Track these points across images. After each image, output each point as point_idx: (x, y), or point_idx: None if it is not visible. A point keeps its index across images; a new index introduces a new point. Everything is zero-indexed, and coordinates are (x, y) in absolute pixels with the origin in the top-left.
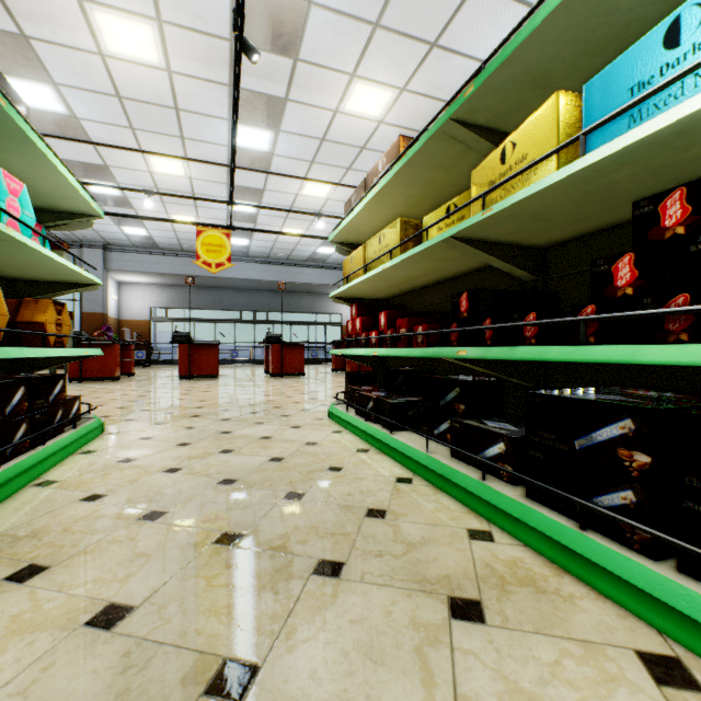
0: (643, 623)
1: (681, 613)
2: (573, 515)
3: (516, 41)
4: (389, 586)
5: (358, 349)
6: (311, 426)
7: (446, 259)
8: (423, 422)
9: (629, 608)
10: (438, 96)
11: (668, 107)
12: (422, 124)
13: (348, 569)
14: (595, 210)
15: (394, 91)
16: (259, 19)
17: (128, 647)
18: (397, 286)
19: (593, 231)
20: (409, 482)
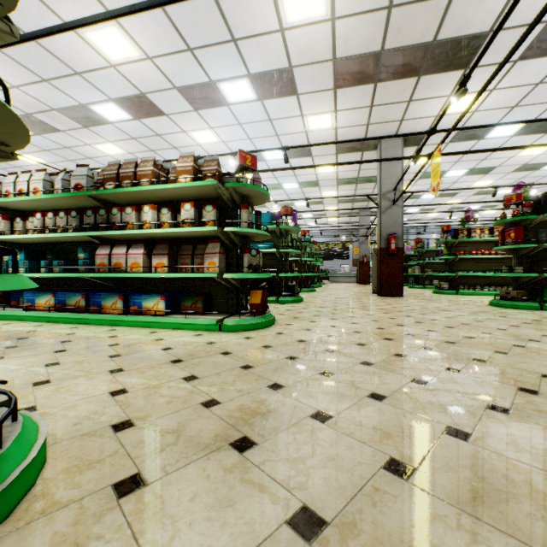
0: None
1: None
2: None
3: None
4: None
5: None
6: None
7: None
8: None
9: None
10: None
11: None
12: None
13: None
14: None
15: (126, 152)
16: (80, 114)
17: None
18: None
19: None
20: None
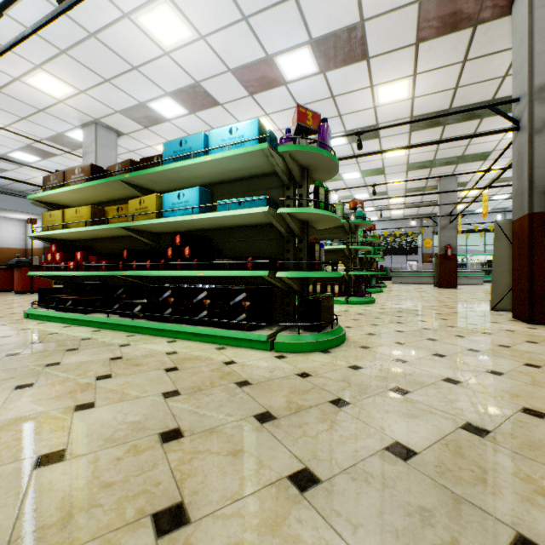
0: (171, 338)
1: (177, 332)
2: (159, 320)
3: (143, 172)
4: (99, 347)
5: (60, 272)
6: (16, 323)
7: (117, 231)
8: (105, 307)
9: (169, 337)
10: (110, 106)
11: (179, 213)
12: (97, 115)
13: (81, 348)
14: (170, 228)
15: (76, 90)
16: None
17: (3, 371)
18: (86, 236)
19: (173, 232)
20: (99, 331)
